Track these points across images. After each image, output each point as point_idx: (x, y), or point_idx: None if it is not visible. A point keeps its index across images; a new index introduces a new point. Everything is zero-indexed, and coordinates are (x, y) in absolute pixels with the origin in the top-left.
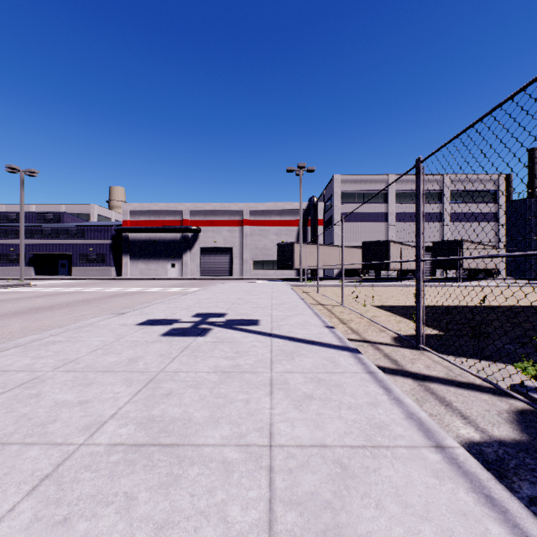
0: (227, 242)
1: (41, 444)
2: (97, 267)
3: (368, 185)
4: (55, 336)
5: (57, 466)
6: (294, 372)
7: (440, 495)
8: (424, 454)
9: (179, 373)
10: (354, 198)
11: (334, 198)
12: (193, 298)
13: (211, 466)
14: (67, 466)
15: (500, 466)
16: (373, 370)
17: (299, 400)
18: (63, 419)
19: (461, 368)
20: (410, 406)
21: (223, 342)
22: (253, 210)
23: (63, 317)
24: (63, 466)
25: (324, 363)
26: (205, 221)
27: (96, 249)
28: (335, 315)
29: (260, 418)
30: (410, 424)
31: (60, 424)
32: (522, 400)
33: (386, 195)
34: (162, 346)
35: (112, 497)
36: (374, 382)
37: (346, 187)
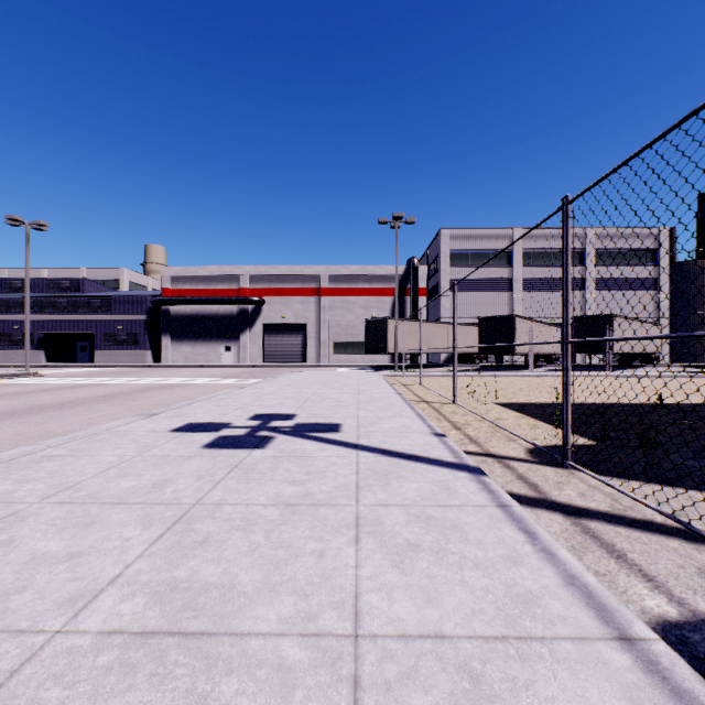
0: (300, 317)
1: None
2: (128, 350)
3: (486, 241)
4: (55, 448)
5: (9, 676)
6: (391, 504)
7: None
8: (602, 653)
9: (223, 507)
10: (467, 259)
11: (441, 259)
12: (252, 392)
13: (260, 675)
14: (26, 674)
15: None
16: (506, 502)
17: (399, 553)
18: (37, 584)
19: (633, 498)
20: (569, 563)
21: (289, 458)
22: (334, 275)
23: (74, 419)
24: (19, 676)
25: (434, 491)
26: (270, 291)
27: (127, 327)
28: (444, 416)
29: (340, 584)
30: (573, 597)
31: (31, 595)
32: None
33: (510, 255)
34: (202, 464)
35: None
36: (510, 521)
37: (456, 245)
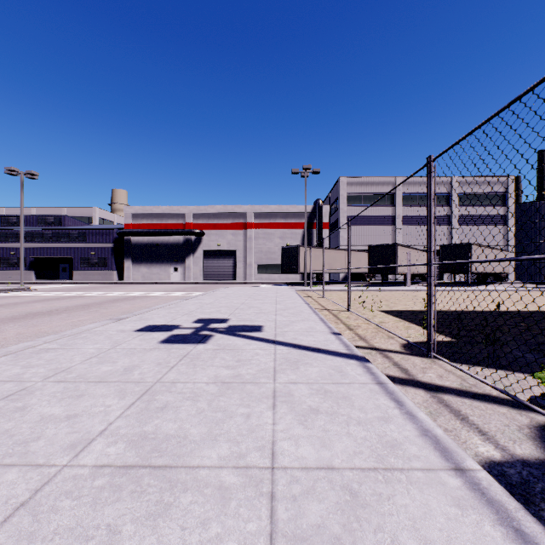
0: (231, 245)
1: (20, 465)
2: (99, 271)
3: (375, 187)
4: (49, 343)
5: (35, 493)
6: (299, 382)
7: (464, 529)
8: (442, 478)
9: (177, 384)
10: (360, 201)
11: (340, 201)
12: (195, 303)
13: (206, 492)
14: (46, 492)
15: (525, 491)
16: (383, 380)
17: (304, 415)
18: (47, 436)
19: (476, 378)
20: (424, 421)
21: (224, 350)
22: (258, 213)
23: (60, 323)
24: (41, 493)
25: (330, 373)
26: (208, 225)
27: (98, 253)
28: (341, 320)
29: (262, 435)
30: (425, 443)
31: (44, 442)
32: (544, 414)
33: (393, 197)
34: (160, 354)
35: (92, 530)
36: (384, 394)
37: (352, 189)
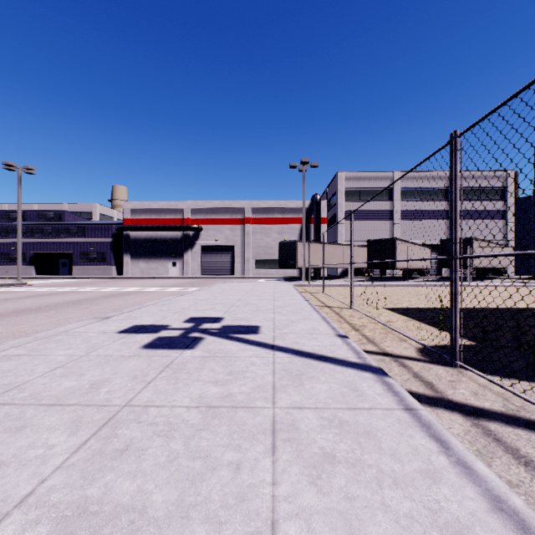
0: (229, 240)
1: None
2: (98, 266)
3: (372, 182)
4: (16, 348)
5: None
6: (305, 407)
7: None
8: None
9: (150, 409)
10: (358, 195)
11: (337, 196)
12: (189, 299)
13: None
14: None
15: None
16: (412, 405)
17: (315, 465)
18: None
19: (524, 399)
20: (489, 480)
21: (215, 358)
22: (255, 208)
23: (45, 321)
24: None
25: (343, 392)
26: (206, 220)
27: (97, 248)
28: (344, 319)
29: (256, 507)
30: (506, 528)
31: None
32: None
33: (391, 192)
34: (138, 364)
35: None
36: (419, 427)
37: (349, 184)
